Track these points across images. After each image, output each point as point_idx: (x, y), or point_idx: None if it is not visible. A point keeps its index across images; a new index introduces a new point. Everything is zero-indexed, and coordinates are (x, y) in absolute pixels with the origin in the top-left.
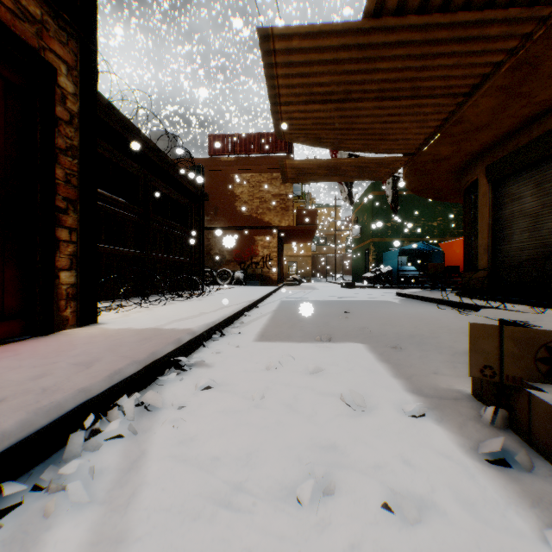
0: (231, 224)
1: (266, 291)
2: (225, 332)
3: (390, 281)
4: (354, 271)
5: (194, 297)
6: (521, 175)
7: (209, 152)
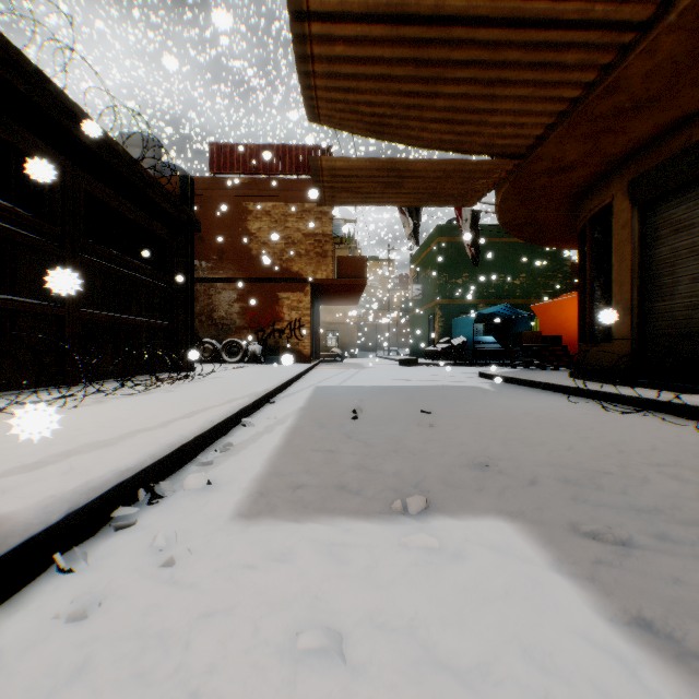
0: (244, 275)
1: (293, 373)
2: (175, 481)
3: (463, 356)
4: (414, 343)
5: (155, 387)
6: (693, 190)
7: (210, 168)
